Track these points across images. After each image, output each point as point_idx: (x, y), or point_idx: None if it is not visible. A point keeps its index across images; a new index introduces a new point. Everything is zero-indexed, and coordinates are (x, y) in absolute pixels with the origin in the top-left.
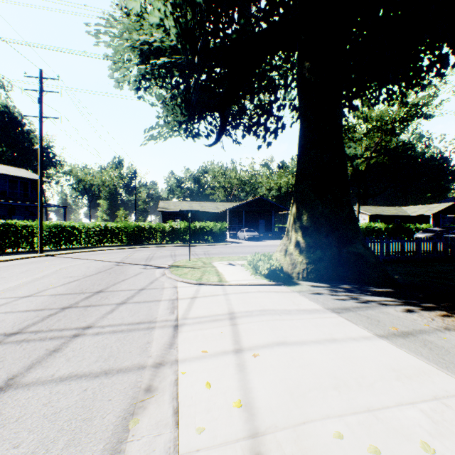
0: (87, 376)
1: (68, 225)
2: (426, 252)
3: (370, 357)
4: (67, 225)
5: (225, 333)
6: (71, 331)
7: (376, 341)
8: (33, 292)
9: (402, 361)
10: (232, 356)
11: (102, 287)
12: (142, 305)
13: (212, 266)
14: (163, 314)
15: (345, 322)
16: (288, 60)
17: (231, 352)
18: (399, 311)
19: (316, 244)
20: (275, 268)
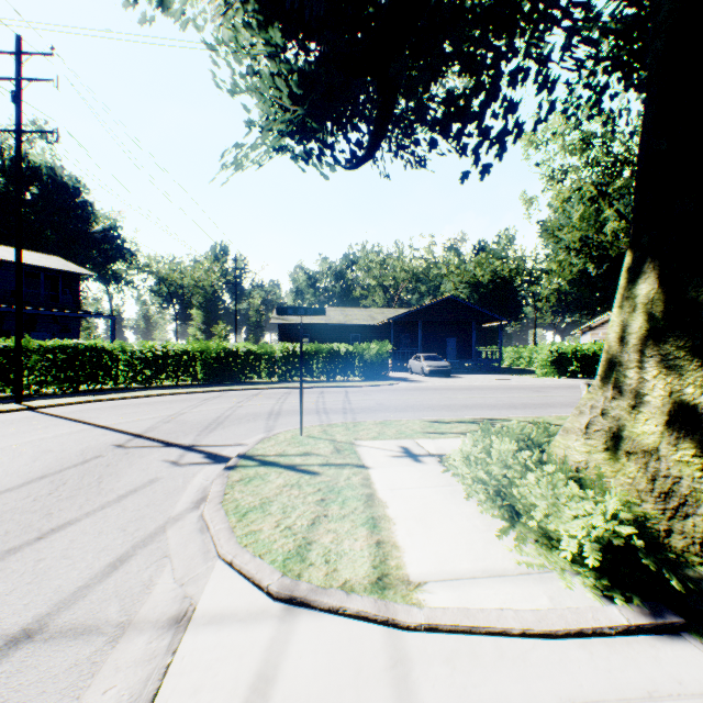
0: None
1: (92, 346)
2: None
3: None
4: (90, 348)
5: None
6: None
7: None
8: None
9: None
10: None
11: None
12: None
13: (357, 461)
14: None
15: None
16: None
17: None
18: None
19: None
20: (625, 533)
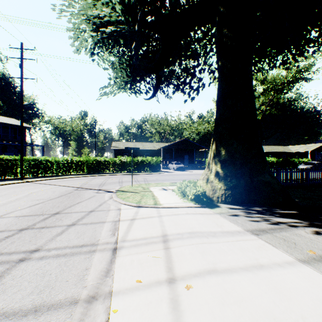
0: (14, 315)
1: (43, 159)
2: (313, 179)
3: (302, 289)
4: (43, 159)
5: (159, 258)
6: (19, 255)
7: (300, 267)
8: (2, 214)
9: None
10: (166, 288)
11: (59, 209)
12: (89, 226)
13: (150, 190)
14: (105, 236)
15: (266, 245)
16: (208, 33)
17: (164, 283)
18: (309, 232)
19: (232, 174)
20: (199, 193)
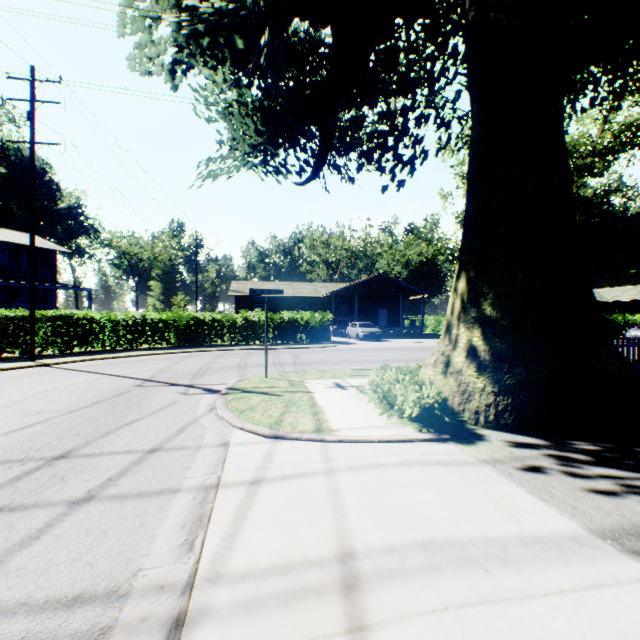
0: None
1: (84, 316)
2: None
3: None
4: (83, 317)
5: None
6: None
7: None
8: None
9: None
10: None
11: (74, 443)
12: (127, 508)
13: (305, 390)
14: (161, 554)
15: None
16: (437, 32)
17: None
18: None
19: (513, 355)
20: (431, 403)
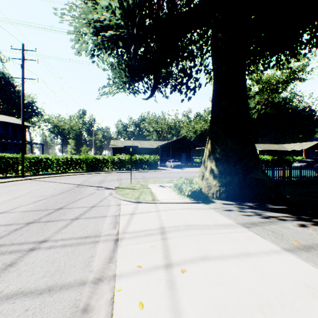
0: (31, 293)
1: (44, 157)
2: (305, 177)
3: (284, 272)
4: (43, 157)
5: (157, 247)
6: (29, 245)
7: (285, 255)
8: (8, 209)
9: (312, 276)
10: (163, 271)
11: (62, 205)
12: (91, 220)
13: (148, 187)
14: (107, 229)
15: (255, 236)
16: (204, 36)
17: (162, 268)
18: (297, 225)
19: (226, 172)
20: (195, 190)
